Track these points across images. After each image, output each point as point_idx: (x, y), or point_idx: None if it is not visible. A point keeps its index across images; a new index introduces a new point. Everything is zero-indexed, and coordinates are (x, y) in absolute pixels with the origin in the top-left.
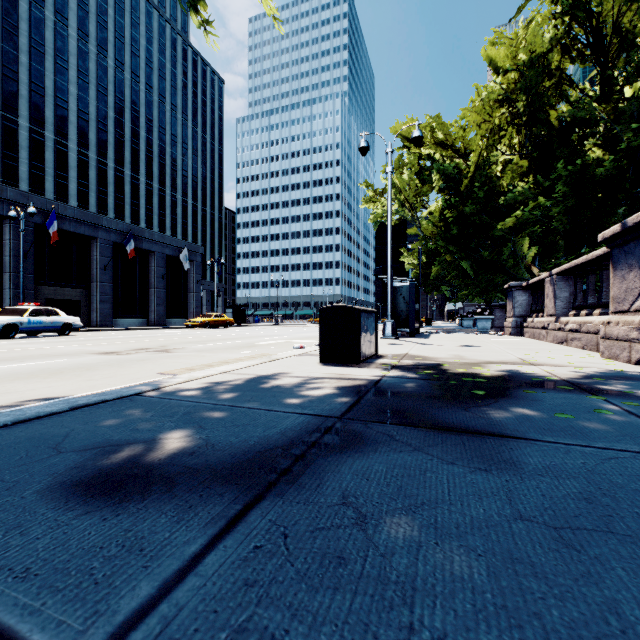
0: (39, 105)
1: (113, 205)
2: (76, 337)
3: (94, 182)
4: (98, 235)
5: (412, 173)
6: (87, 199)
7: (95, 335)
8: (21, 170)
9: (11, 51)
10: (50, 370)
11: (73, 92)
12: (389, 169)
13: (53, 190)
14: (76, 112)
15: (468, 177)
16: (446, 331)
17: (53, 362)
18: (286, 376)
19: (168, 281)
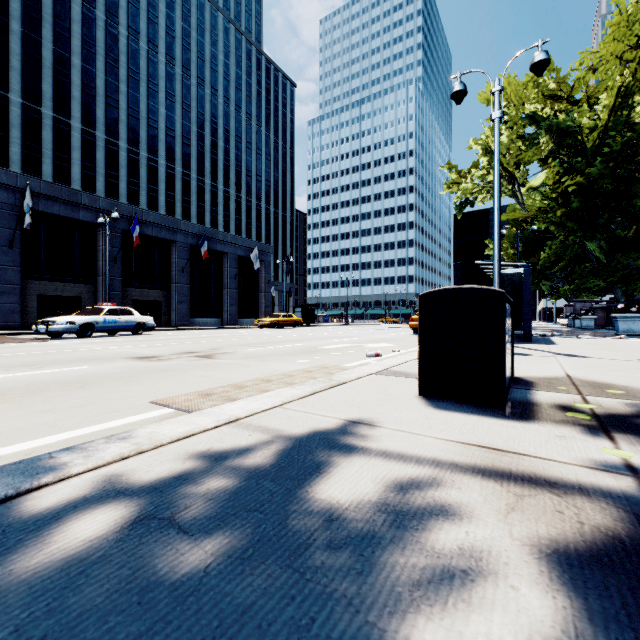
0: (135, 127)
1: (195, 213)
2: (145, 336)
3: (179, 193)
4: (177, 239)
5: (513, 137)
6: (174, 209)
7: (165, 334)
8: (121, 187)
9: (113, 82)
10: (37, 385)
11: (162, 112)
12: (496, 114)
13: (146, 203)
14: (165, 130)
15: (598, 130)
16: (564, 334)
17: (67, 370)
18: (357, 449)
19: (240, 281)
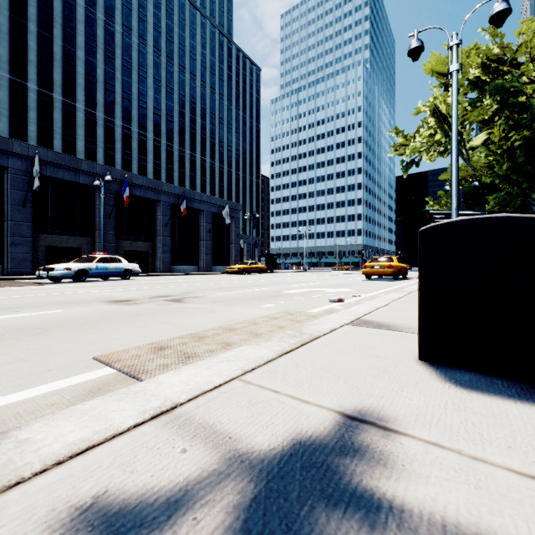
0: (128, 108)
1: (177, 178)
2: (131, 281)
3: (164, 161)
4: (161, 198)
5: (459, 99)
6: (159, 175)
7: (148, 279)
8: (117, 157)
9: (110, 71)
10: None
11: (150, 95)
12: (454, 67)
13: (137, 170)
14: (152, 110)
15: None
16: None
17: (38, 314)
18: (382, 512)
19: (214, 235)
